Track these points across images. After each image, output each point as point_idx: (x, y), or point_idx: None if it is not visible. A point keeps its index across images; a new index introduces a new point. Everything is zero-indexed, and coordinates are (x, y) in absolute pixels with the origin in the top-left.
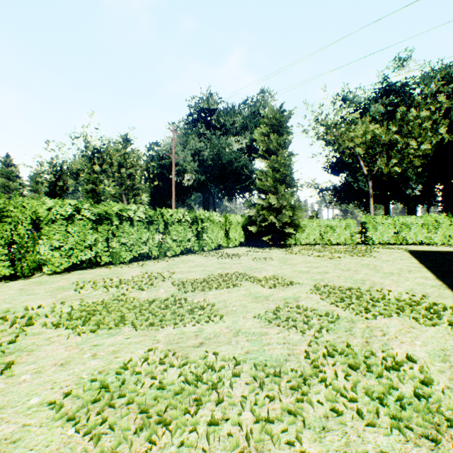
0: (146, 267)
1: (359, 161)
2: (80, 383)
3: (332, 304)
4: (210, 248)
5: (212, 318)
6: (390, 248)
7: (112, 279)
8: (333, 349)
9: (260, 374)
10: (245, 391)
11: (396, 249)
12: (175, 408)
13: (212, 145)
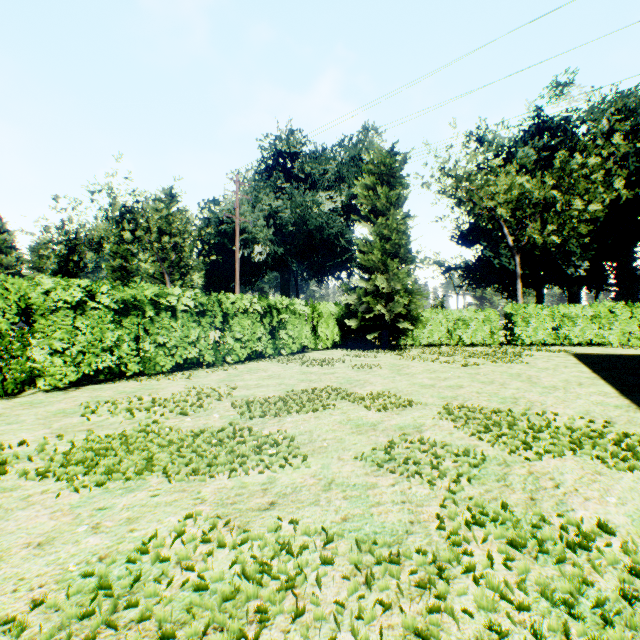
0: (194, 380)
1: (503, 228)
2: (64, 581)
3: (472, 436)
4: (290, 350)
5: (290, 461)
6: (547, 351)
7: (142, 398)
8: (480, 512)
9: (366, 559)
10: (342, 592)
11: (555, 352)
12: (223, 627)
13: (294, 203)
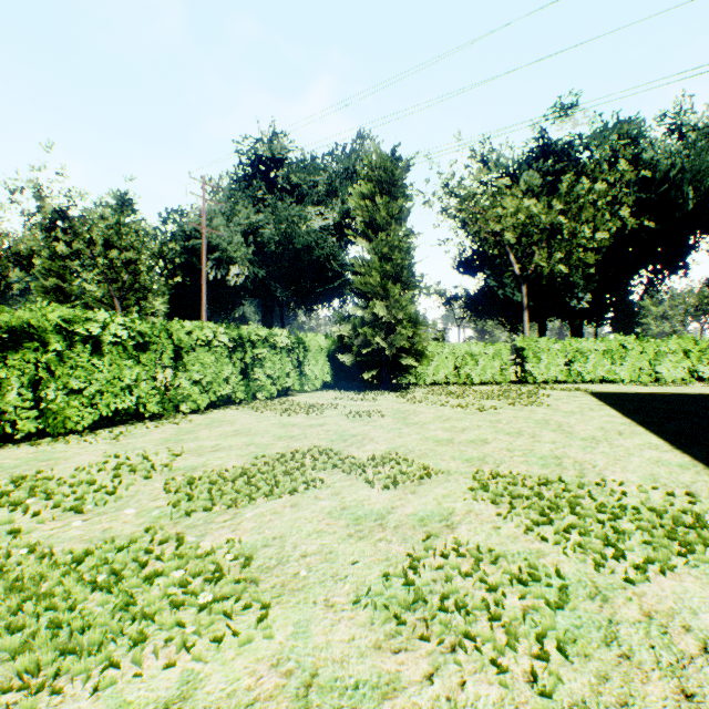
0: (124, 441)
1: (509, 254)
2: None
3: (529, 532)
4: (269, 393)
5: (237, 620)
6: (563, 390)
7: (19, 479)
8: None
9: None
10: None
11: (571, 391)
12: None
13: (278, 218)
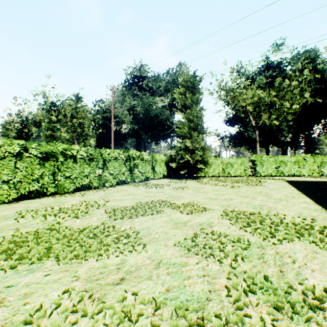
0: (86, 196)
1: (249, 116)
2: None
3: (241, 229)
4: (140, 179)
5: (136, 247)
6: (273, 179)
7: (53, 207)
8: (252, 282)
9: (181, 323)
10: None
11: (277, 180)
12: None
13: (143, 103)
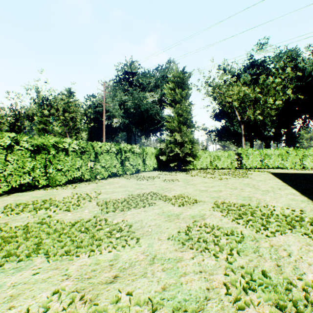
0: (78, 189)
1: (235, 111)
2: None
3: (233, 221)
4: (131, 172)
5: (129, 242)
6: (258, 171)
7: (45, 200)
8: (250, 279)
9: None
10: None
11: (262, 172)
12: None
13: (134, 98)
